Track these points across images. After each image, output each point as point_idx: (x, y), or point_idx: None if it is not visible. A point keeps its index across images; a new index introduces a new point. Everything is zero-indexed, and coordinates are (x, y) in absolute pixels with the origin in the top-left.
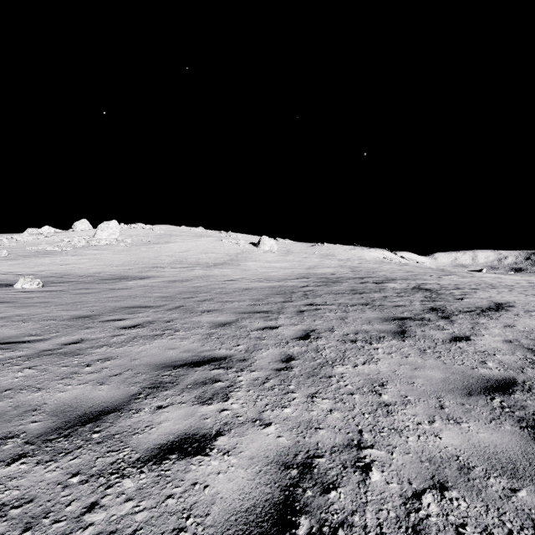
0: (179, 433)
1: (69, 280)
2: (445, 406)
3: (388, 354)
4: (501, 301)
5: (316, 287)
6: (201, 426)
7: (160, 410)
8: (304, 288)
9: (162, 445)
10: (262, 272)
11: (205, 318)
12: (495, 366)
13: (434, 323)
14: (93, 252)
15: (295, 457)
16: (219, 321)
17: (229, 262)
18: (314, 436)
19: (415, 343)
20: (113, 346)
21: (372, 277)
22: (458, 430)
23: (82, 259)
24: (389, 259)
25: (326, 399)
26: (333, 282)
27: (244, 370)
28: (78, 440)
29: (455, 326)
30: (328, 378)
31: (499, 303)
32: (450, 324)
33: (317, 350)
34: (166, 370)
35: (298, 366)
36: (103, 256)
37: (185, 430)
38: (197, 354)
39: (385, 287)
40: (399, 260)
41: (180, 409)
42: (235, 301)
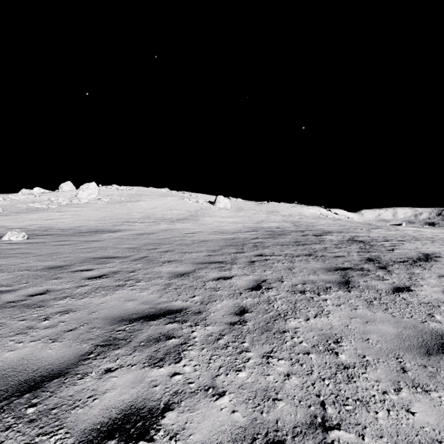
0: (123, 406)
1: (52, 233)
2: (407, 369)
3: (337, 305)
4: (428, 252)
5: (264, 240)
6: (148, 397)
7: (107, 374)
8: (254, 240)
9: (102, 425)
10: (218, 226)
11: (165, 269)
12: (443, 319)
13: (373, 274)
14: (74, 209)
15: (252, 443)
16: (178, 271)
17: (190, 217)
18: (273, 411)
19: (361, 293)
20: (75, 297)
21: (311, 230)
22: (429, 402)
23: (65, 215)
24: (325, 215)
25: (282, 360)
26: (279, 234)
27: (198, 324)
28: (10, 417)
29: (393, 276)
30: (281, 333)
31: (427, 254)
32: (388, 274)
33: (269, 302)
34: (122, 324)
35: (252, 319)
36: (83, 212)
37: (130, 402)
38: (154, 305)
39: (324, 239)
40: (333, 216)
41: (129, 373)
42: (193, 252)
